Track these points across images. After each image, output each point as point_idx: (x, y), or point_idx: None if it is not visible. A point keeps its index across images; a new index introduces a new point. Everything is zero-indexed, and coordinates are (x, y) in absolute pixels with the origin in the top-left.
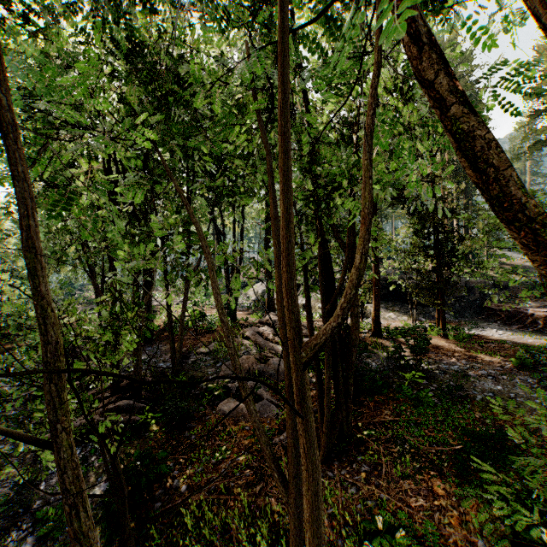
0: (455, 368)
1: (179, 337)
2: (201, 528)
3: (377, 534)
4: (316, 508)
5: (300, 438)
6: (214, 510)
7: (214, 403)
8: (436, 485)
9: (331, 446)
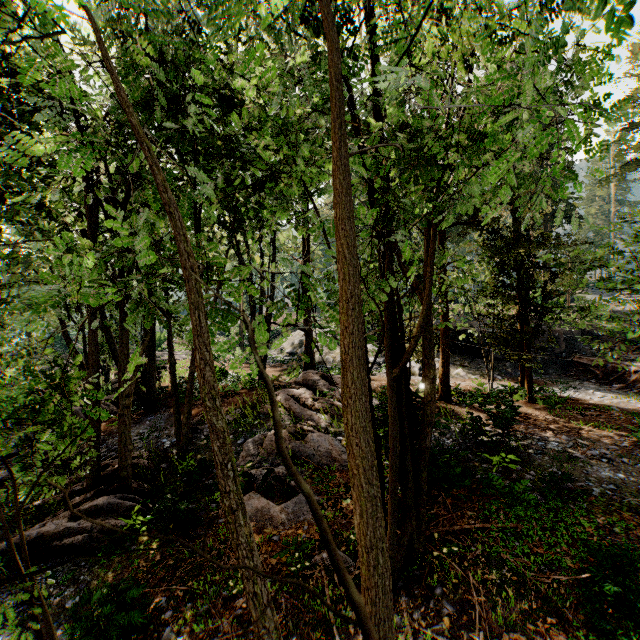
0: (554, 447)
1: (187, 405)
2: None
3: None
4: None
5: None
6: None
7: None
8: None
9: (396, 573)
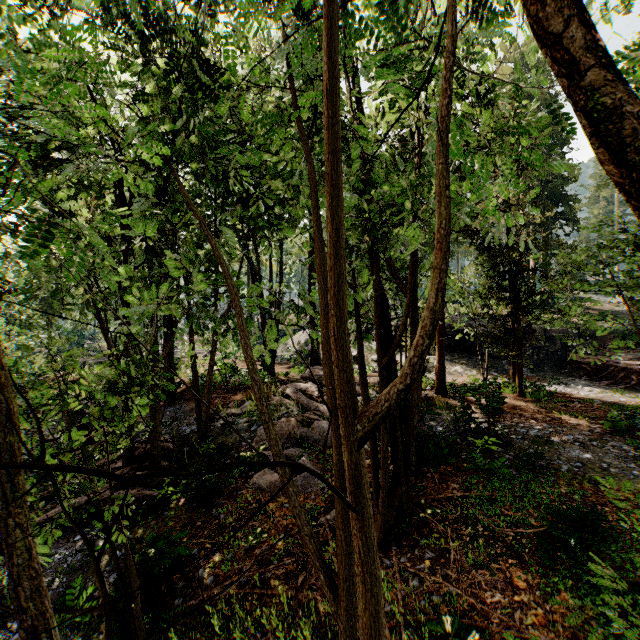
0: (535, 433)
1: (206, 395)
2: (230, 630)
3: (445, 637)
4: (377, 636)
5: (355, 539)
6: (247, 607)
7: (247, 475)
8: (516, 575)
9: (388, 528)
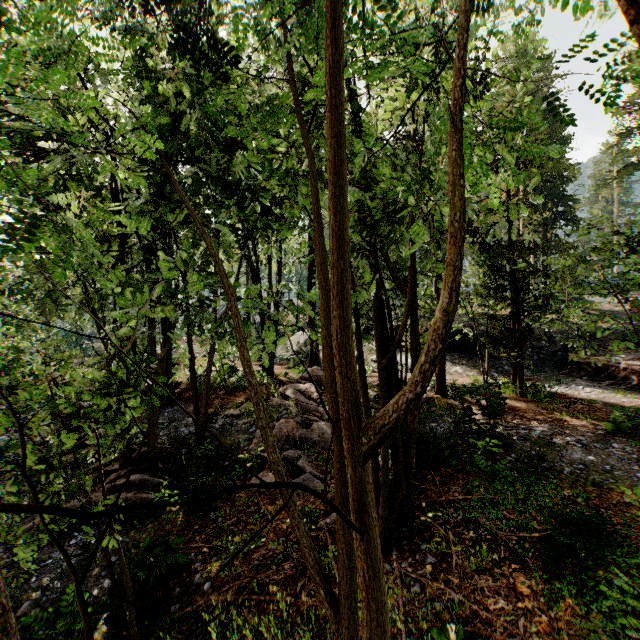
0: (536, 434)
1: (204, 396)
2: (228, 637)
3: None
4: None
5: (358, 561)
6: (245, 614)
7: (245, 478)
8: (519, 581)
9: (388, 532)
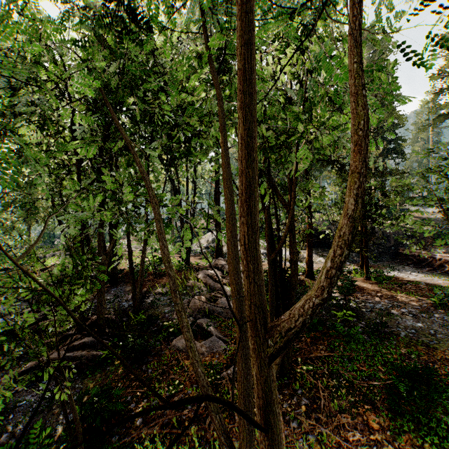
0: (379, 307)
1: (139, 280)
2: None
3: None
4: None
5: None
6: (167, 443)
7: (169, 339)
8: (371, 418)
9: None
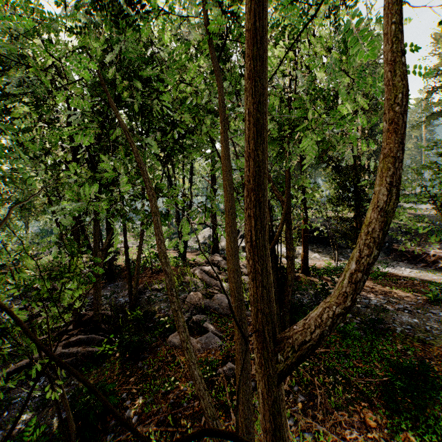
0: (374, 303)
1: (136, 276)
2: None
3: None
4: None
5: None
6: (162, 441)
7: (165, 335)
8: (368, 416)
9: None
